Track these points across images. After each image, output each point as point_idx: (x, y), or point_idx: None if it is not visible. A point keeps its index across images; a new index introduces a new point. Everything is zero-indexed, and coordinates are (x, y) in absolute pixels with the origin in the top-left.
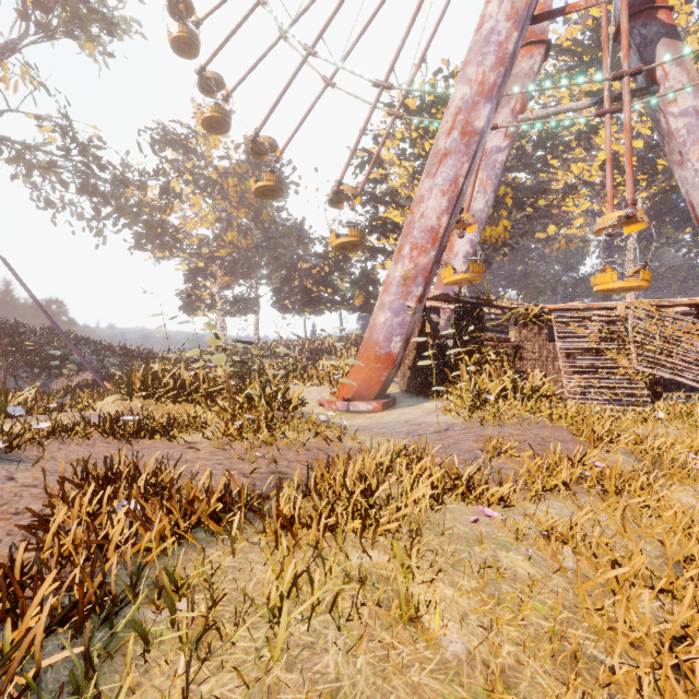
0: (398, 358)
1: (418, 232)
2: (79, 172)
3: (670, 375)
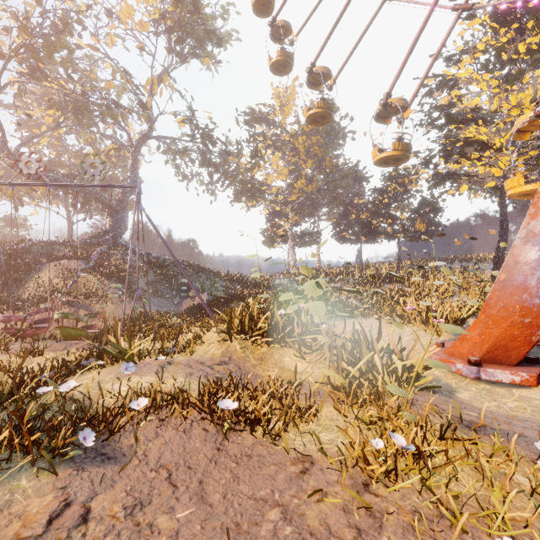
0: None
1: None
2: (200, 151)
3: None
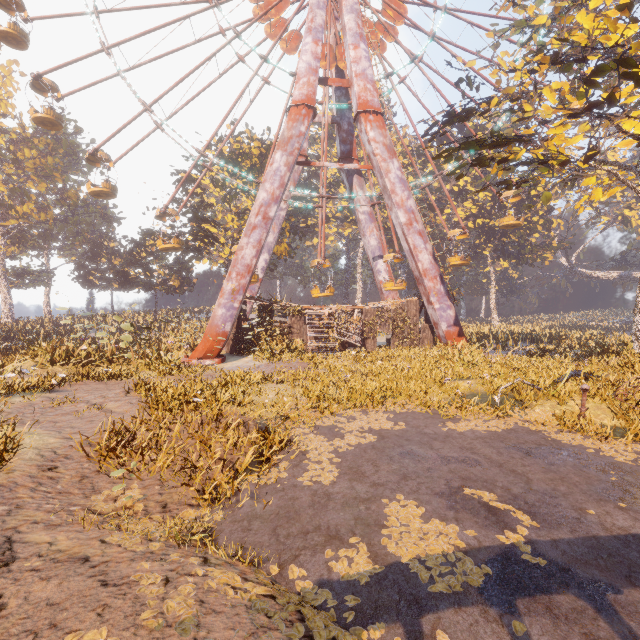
0: (229, 334)
1: (241, 266)
2: None
3: (346, 339)
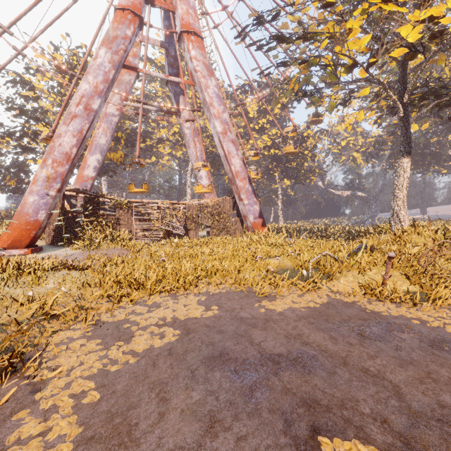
0: (43, 223)
1: (58, 153)
2: None
3: (170, 229)
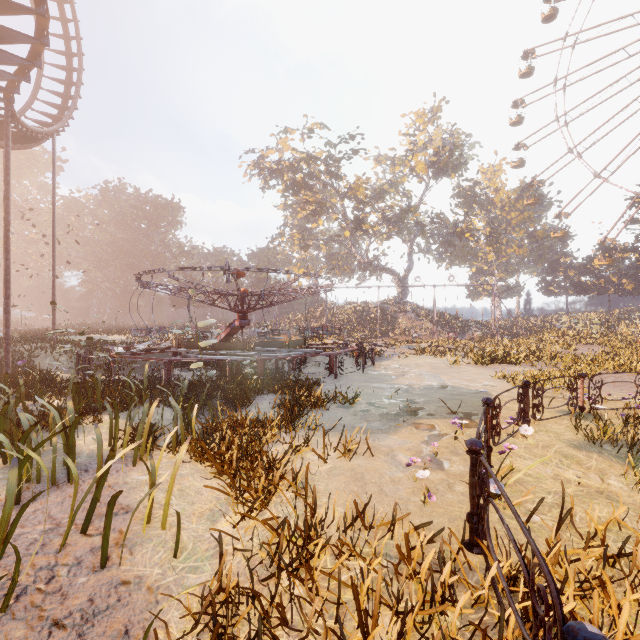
0: None
1: None
2: (443, 236)
3: None
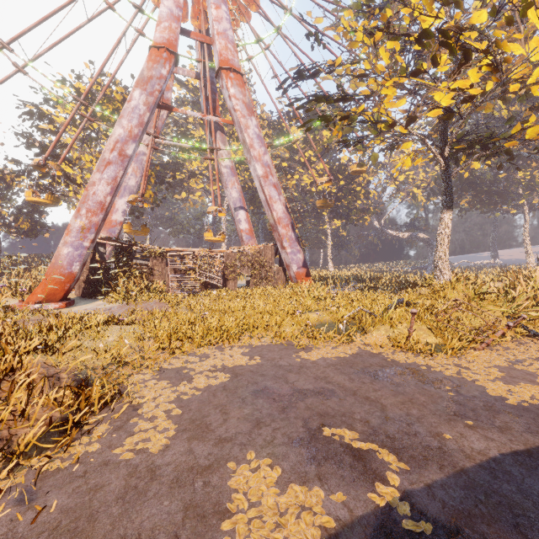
0: (77, 275)
1: (92, 202)
2: None
3: (208, 280)
